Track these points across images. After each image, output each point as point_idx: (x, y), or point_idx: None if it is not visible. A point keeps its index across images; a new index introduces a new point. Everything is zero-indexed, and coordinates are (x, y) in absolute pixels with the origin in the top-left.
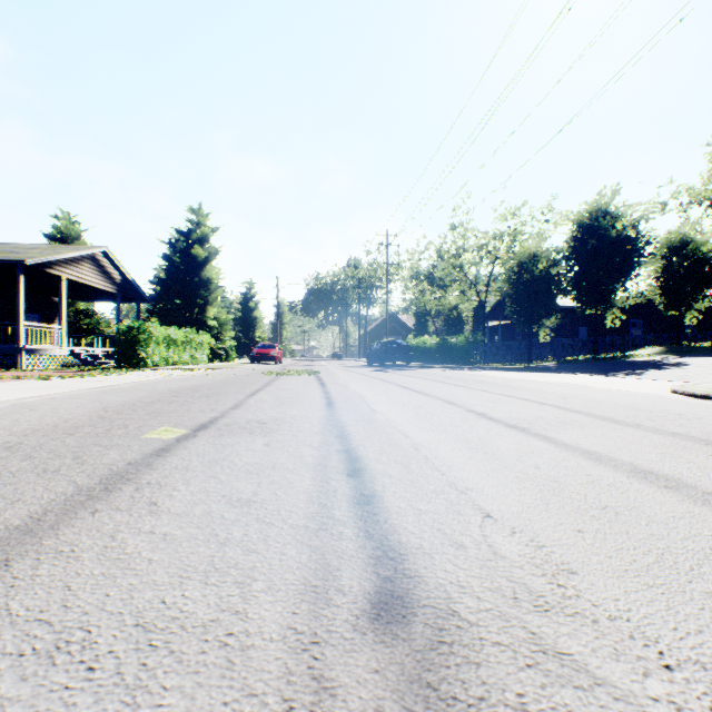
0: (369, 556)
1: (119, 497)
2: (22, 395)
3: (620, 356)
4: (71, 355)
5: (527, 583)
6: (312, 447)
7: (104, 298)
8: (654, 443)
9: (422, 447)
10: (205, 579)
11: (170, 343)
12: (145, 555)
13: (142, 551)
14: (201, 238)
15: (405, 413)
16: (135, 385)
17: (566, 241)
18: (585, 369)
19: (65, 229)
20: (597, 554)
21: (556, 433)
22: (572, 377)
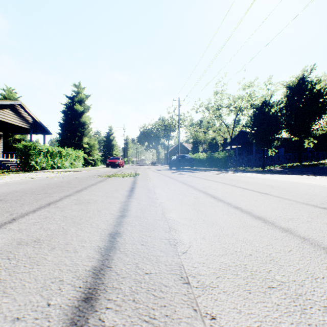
0: None
1: None
2: None
3: (317, 163)
4: None
5: None
6: None
7: (25, 132)
8: None
9: None
10: None
11: (55, 156)
12: None
13: None
14: (80, 100)
15: None
16: None
17: (282, 98)
18: (311, 172)
19: (7, 96)
20: None
21: None
22: None
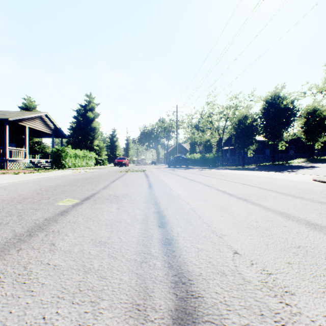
0: (171, 281)
1: (35, 240)
2: (3, 182)
3: (285, 163)
4: (30, 162)
5: (267, 302)
6: (140, 210)
7: (46, 136)
8: (313, 207)
9: (196, 210)
10: (72, 299)
11: (76, 157)
12: (40, 281)
13: (39, 277)
14: (91, 108)
15: (187, 191)
16: (58, 177)
17: (260, 110)
18: (269, 169)
19: (28, 104)
20: (304, 280)
21: (263, 202)
22: (264, 173)
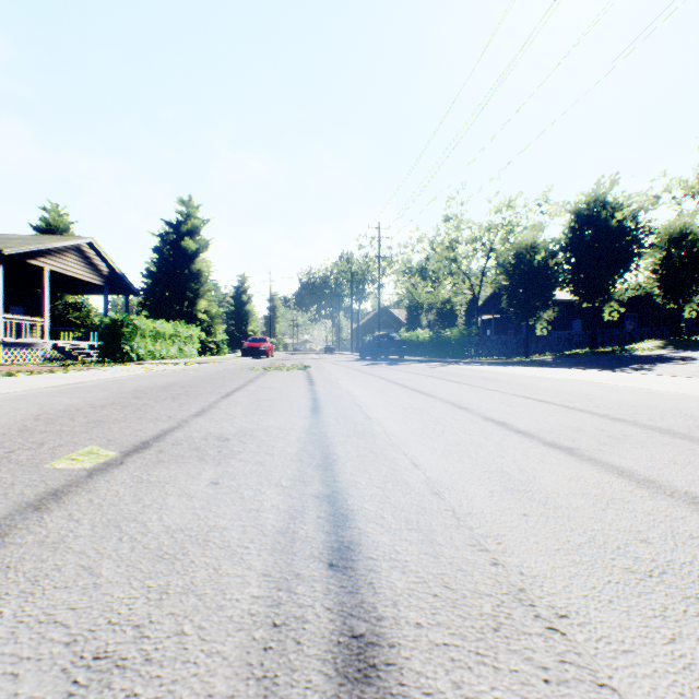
0: None
1: None
2: None
3: (619, 350)
4: (55, 349)
5: None
6: (279, 489)
7: (91, 291)
8: None
9: (443, 489)
10: None
11: (157, 336)
12: None
13: None
14: (192, 230)
15: (408, 422)
16: (102, 382)
17: (563, 233)
18: (588, 364)
19: (53, 221)
20: None
21: (621, 458)
22: (580, 373)
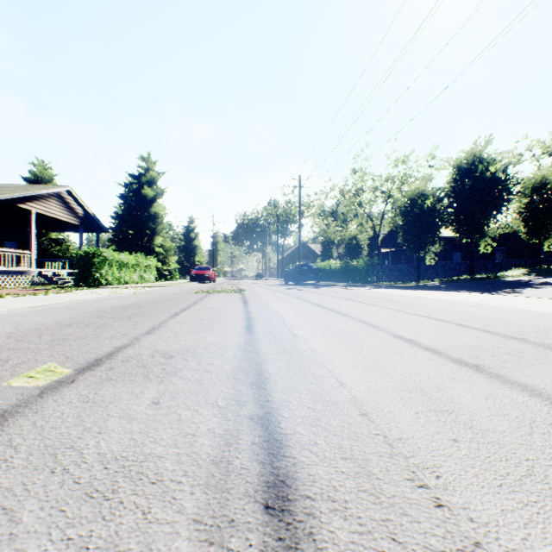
0: None
1: None
2: None
3: (493, 276)
4: (39, 275)
5: None
6: (215, 410)
7: (70, 229)
8: None
9: (371, 410)
10: None
11: (122, 265)
12: None
13: None
14: (150, 181)
15: (329, 340)
16: (73, 303)
17: (447, 183)
18: (468, 288)
19: (39, 174)
20: None
21: (526, 375)
22: (465, 295)
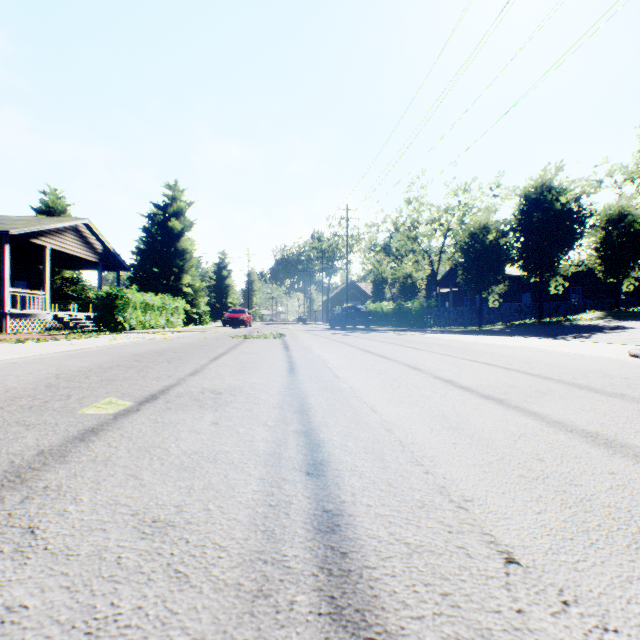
0: None
1: None
2: None
3: (563, 320)
4: (55, 319)
5: None
6: (266, 427)
7: (87, 267)
8: None
9: (394, 427)
10: None
11: (147, 308)
12: None
13: None
14: (177, 212)
15: (370, 380)
16: (103, 348)
17: (513, 214)
18: (534, 333)
19: (52, 204)
20: None
21: (540, 406)
22: (525, 340)
